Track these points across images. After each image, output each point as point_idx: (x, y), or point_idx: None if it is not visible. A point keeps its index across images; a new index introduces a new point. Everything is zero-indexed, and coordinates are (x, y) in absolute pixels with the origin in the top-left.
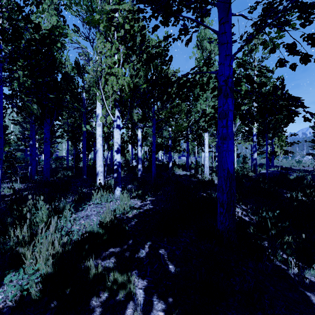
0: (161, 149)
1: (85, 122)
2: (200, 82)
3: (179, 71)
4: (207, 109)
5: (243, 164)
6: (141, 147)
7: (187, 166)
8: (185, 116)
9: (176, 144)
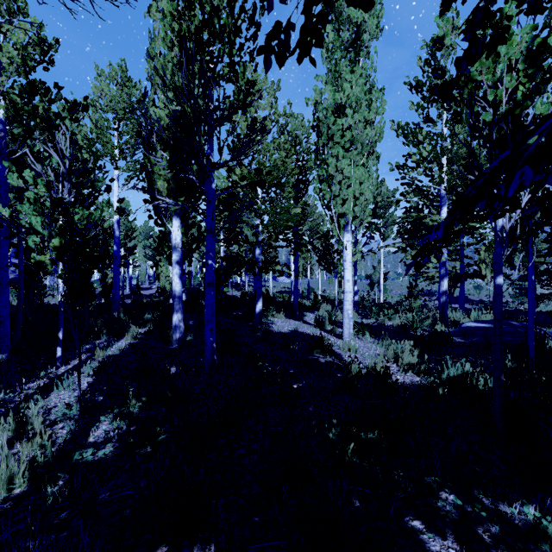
0: (236, 271)
1: (4, 191)
2: (334, 104)
3: (279, 88)
4: (352, 172)
5: (409, 300)
6: (190, 265)
7: (295, 306)
8: (293, 192)
9: (270, 254)
